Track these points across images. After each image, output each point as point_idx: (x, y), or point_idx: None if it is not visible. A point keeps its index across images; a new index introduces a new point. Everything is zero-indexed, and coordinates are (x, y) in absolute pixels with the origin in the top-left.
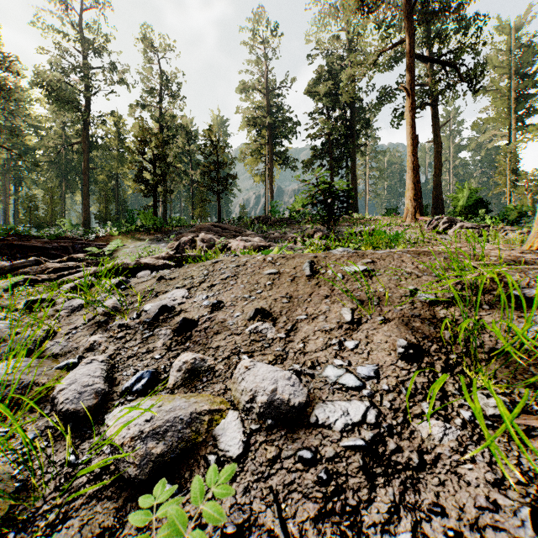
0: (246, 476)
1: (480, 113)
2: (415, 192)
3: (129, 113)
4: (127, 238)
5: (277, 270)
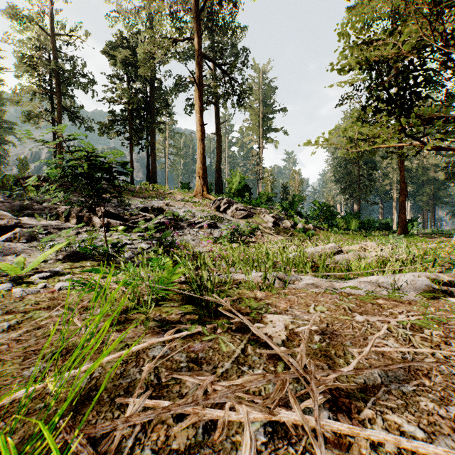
0: None
1: (244, 121)
2: (203, 173)
3: None
4: None
5: None
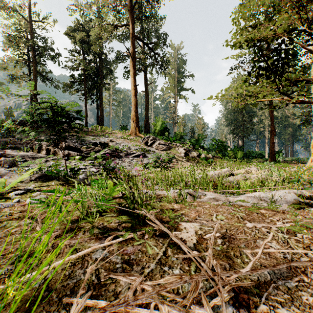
0: None
1: (164, 83)
2: (136, 118)
3: None
4: None
5: None
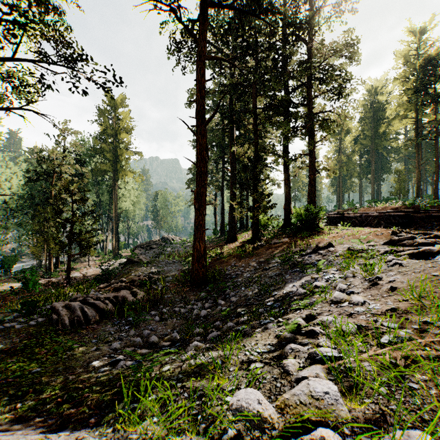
0: (339, 308)
1: None
2: None
3: None
4: None
5: (438, 274)
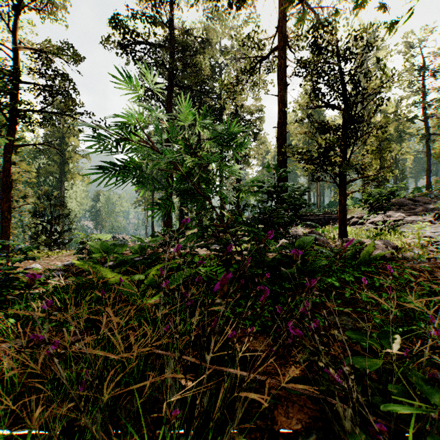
0: None
1: None
2: None
3: (396, 106)
4: (355, 211)
5: None
